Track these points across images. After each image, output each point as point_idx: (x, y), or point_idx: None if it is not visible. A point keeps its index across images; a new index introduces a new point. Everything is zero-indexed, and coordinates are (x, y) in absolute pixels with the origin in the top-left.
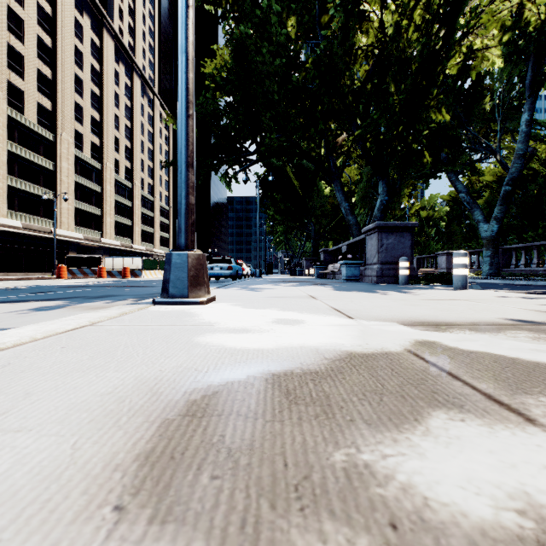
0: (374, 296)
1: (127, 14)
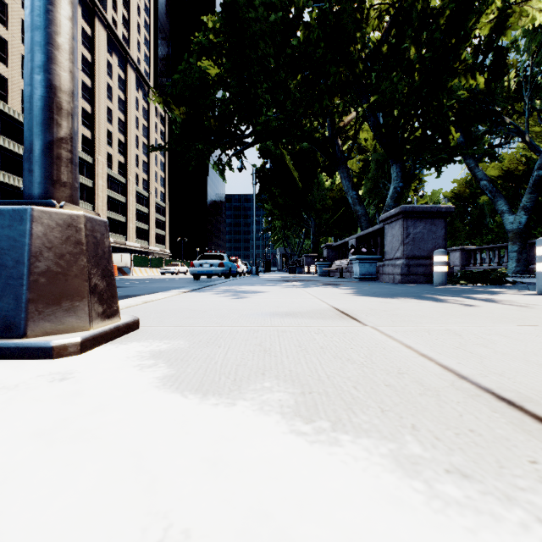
0: (458, 311)
1: (121, 5)
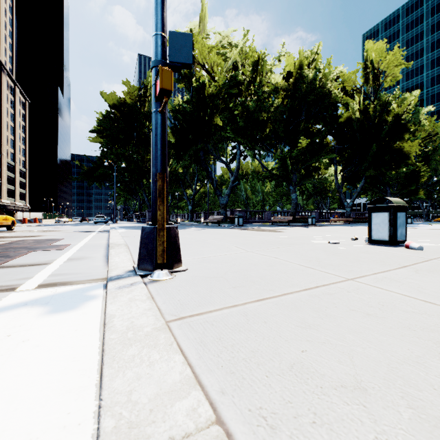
0: None
1: None
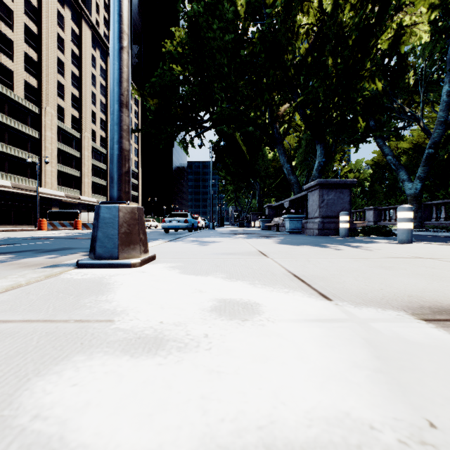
0: (327, 252)
1: (102, 9)
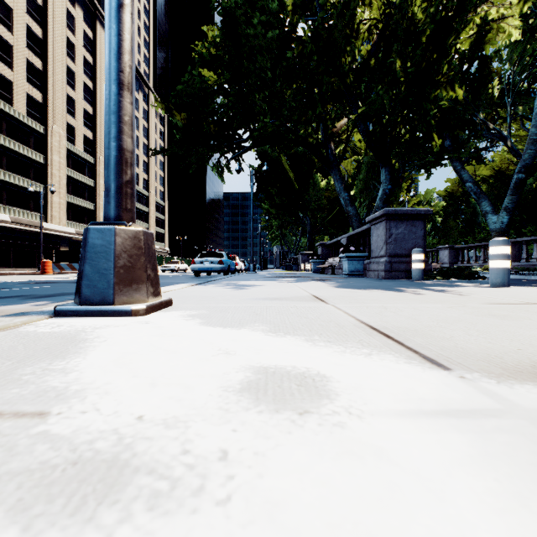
0: (405, 297)
1: None
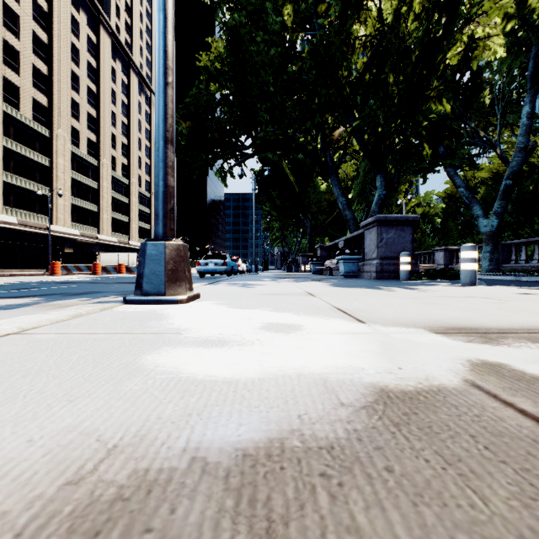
0: (378, 293)
1: (124, 12)
